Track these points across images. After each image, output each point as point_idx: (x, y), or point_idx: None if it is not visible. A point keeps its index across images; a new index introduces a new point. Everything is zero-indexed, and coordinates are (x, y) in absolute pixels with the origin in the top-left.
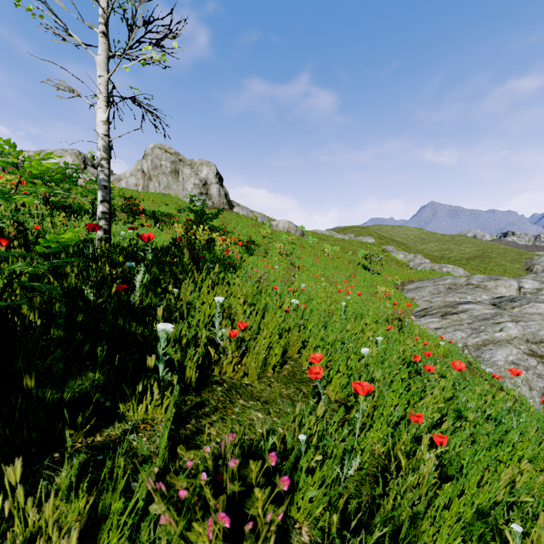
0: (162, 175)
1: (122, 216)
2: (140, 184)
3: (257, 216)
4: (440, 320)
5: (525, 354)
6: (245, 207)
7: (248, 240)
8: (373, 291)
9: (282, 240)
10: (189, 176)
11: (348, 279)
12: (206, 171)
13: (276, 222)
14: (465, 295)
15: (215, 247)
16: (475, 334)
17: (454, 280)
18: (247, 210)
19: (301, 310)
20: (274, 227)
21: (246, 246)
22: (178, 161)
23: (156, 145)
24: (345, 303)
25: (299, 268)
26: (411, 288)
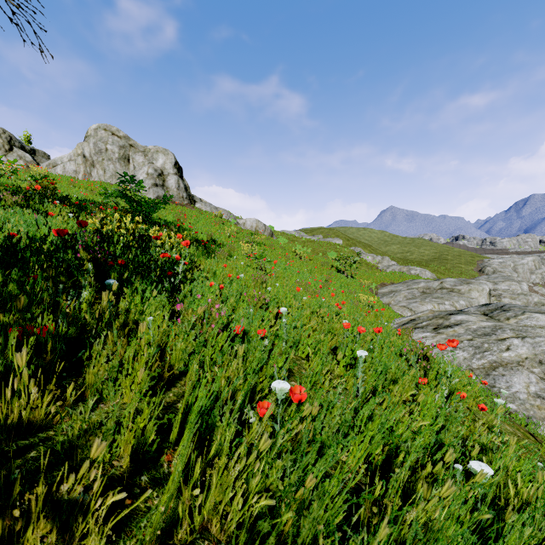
0: (108, 161)
1: (12, 199)
2: (81, 171)
3: (222, 213)
4: (434, 334)
5: (544, 381)
6: (208, 203)
7: (209, 239)
8: (354, 299)
9: (250, 240)
10: (142, 164)
11: (325, 285)
12: (162, 159)
13: (243, 220)
14: (442, 300)
15: (152, 248)
16: (479, 354)
17: (427, 283)
18: (211, 206)
19: (295, 403)
20: (240, 226)
21: (205, 246)
22: (129, 147)
23: (101, 126)
24: (364, 352)
25: (270, 273)
26: (385, 292)
